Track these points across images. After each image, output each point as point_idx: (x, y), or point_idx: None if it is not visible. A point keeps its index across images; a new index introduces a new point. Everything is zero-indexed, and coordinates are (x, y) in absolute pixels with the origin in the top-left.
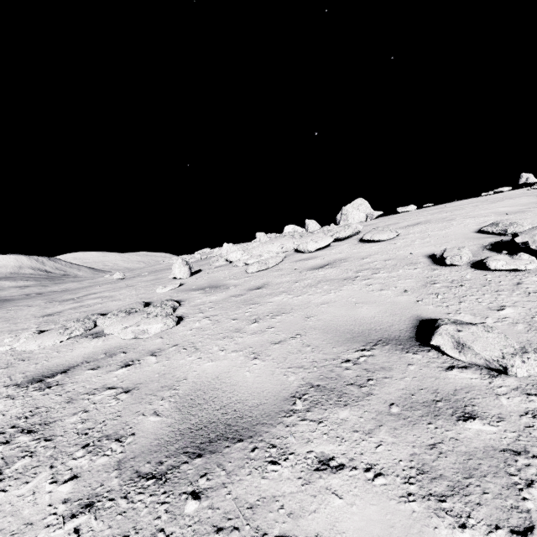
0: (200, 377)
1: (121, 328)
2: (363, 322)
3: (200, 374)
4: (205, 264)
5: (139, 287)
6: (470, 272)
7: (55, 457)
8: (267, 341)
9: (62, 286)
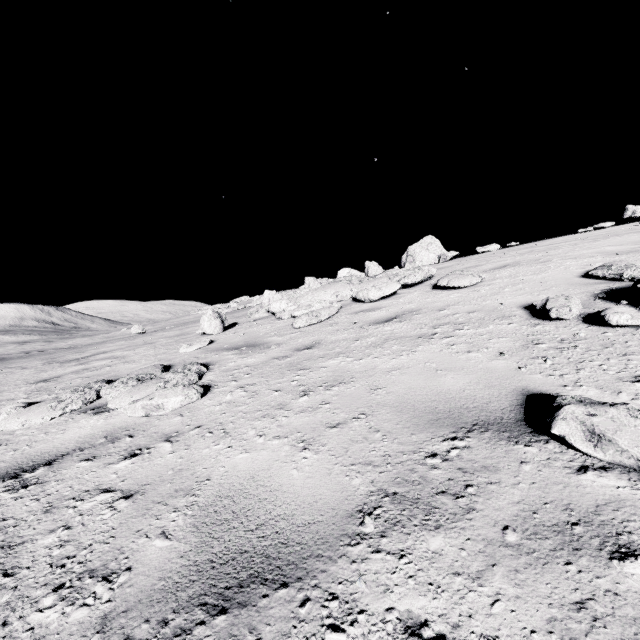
0: (230, 477)
1: (129, 401)
2: (450, 397)
3: (230, 472)
4: (241, 316)
5: (159, 345)
6: (583, 328)
7: (13, 606)
8: (320, 424)
9: (70, 342)
